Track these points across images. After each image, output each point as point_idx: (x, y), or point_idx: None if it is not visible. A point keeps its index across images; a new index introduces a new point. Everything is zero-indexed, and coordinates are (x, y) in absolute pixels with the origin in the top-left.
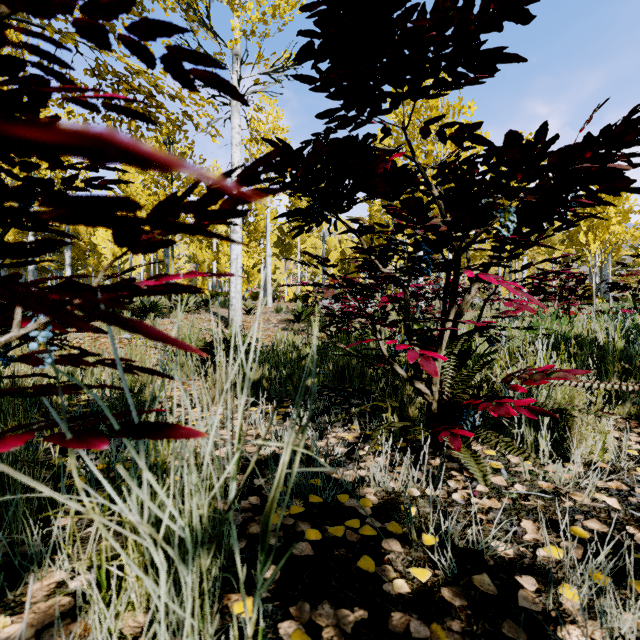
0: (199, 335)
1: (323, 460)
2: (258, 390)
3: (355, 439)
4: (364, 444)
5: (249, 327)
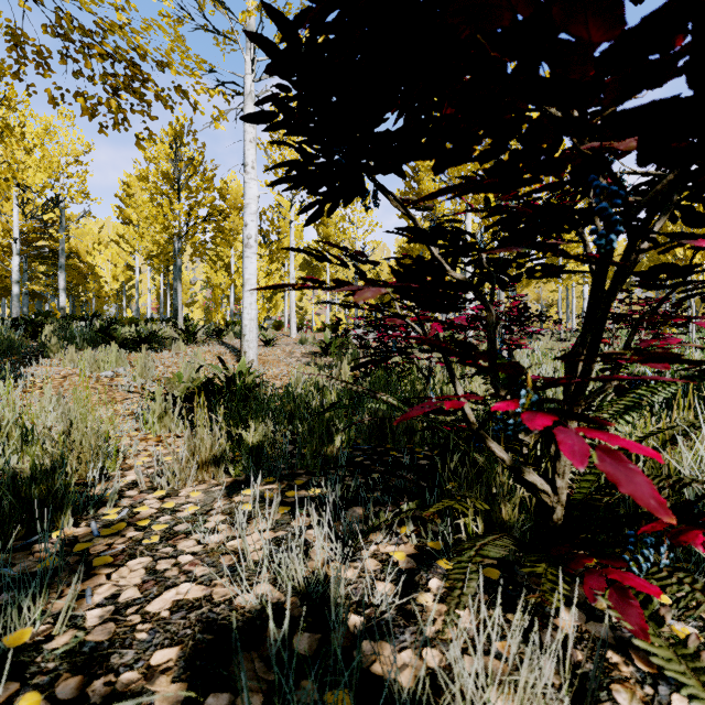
0: (191, 373)
1: (354, 619)
2: (258, 458)
3: (410, 560)
4: (427, 573)
5: (266, 361)
